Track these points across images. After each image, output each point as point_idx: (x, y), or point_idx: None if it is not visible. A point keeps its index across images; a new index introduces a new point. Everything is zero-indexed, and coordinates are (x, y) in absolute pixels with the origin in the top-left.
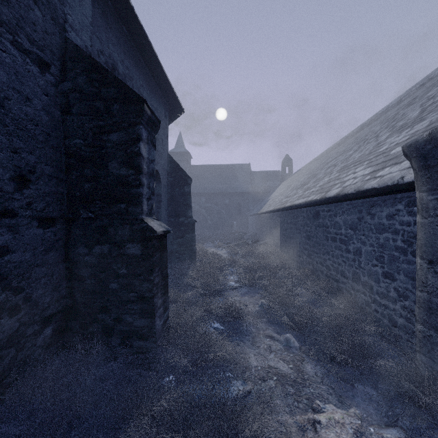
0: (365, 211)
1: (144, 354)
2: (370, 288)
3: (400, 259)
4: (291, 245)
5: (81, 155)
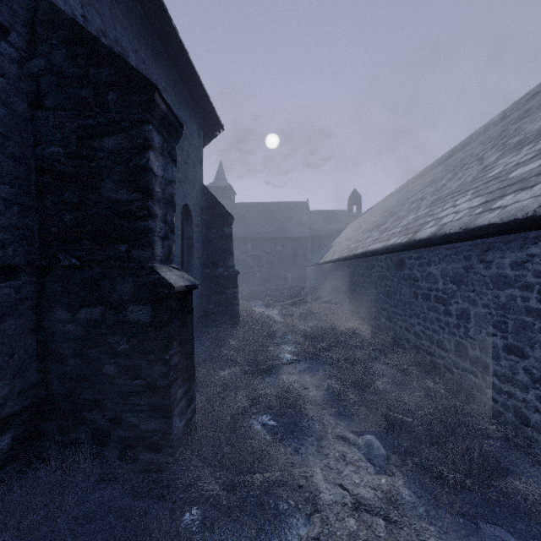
0: (476, 257)
1: (155, 472)
2: (484, 367)
3: (534, 327)
4: (364, 304)
5: (59, 171)
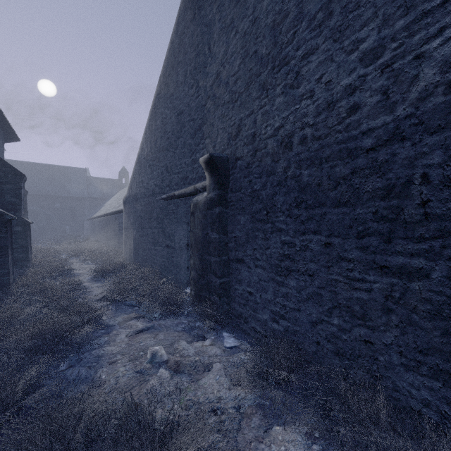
0: None
1: (23, 267)
2: None
3: None
4: (108, 237)
5: None
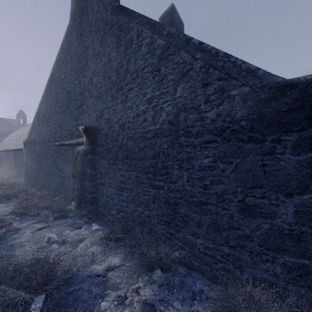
0: None
1: None
2: None
3: None
4: (8, 168)
5: None
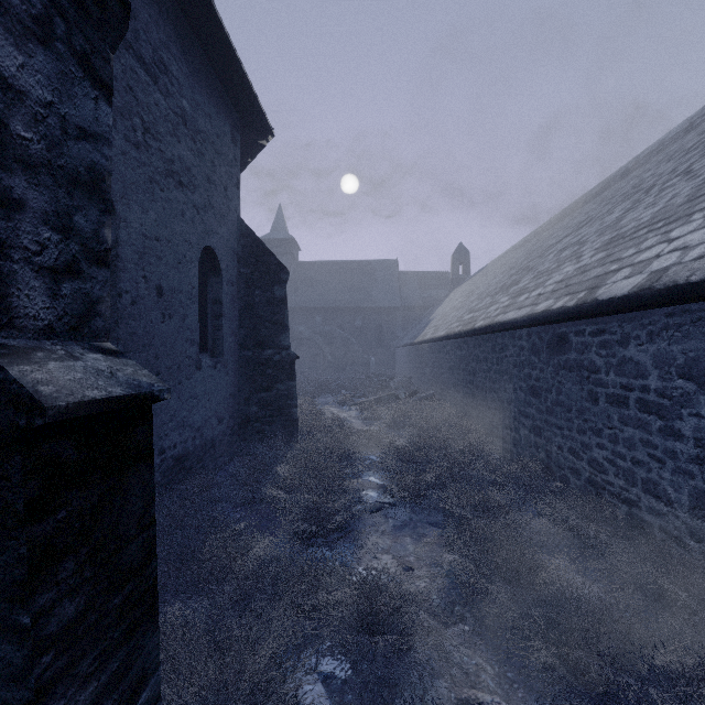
0: None
1: None
2: None
3: None
4: (489, 404)
5: None
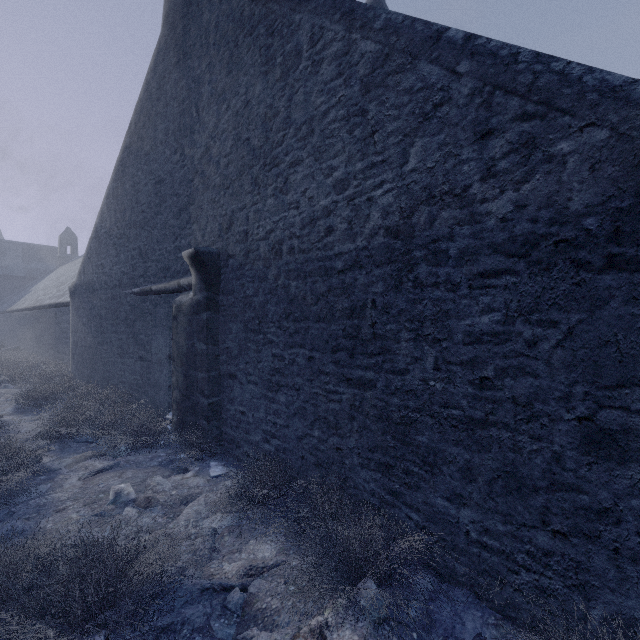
0: None
1: None
2: None
3: None
4: (42, 343)
5: None
